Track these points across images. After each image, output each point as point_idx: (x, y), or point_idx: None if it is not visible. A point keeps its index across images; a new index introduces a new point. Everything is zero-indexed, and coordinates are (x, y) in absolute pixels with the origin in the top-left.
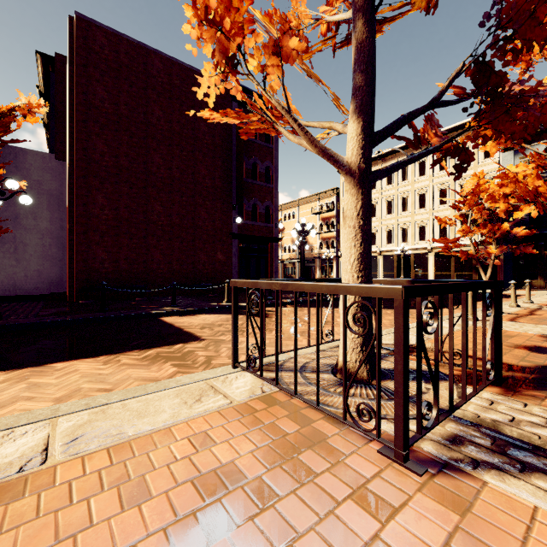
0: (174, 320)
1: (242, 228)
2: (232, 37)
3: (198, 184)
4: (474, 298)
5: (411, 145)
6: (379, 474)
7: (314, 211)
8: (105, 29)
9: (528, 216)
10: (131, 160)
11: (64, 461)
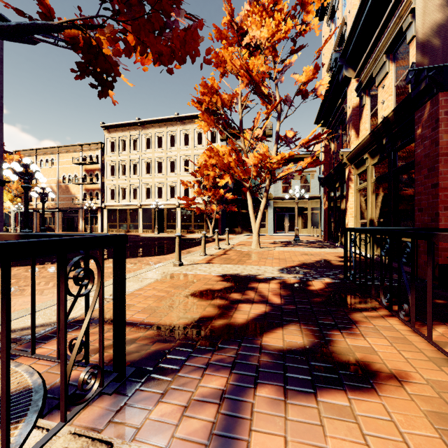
0: None
1: None
2: None
3: None
4: (3, 277)
5: None
6: None
7: (78, 161)
8: None
9: (234, 187)
10: None
11: None
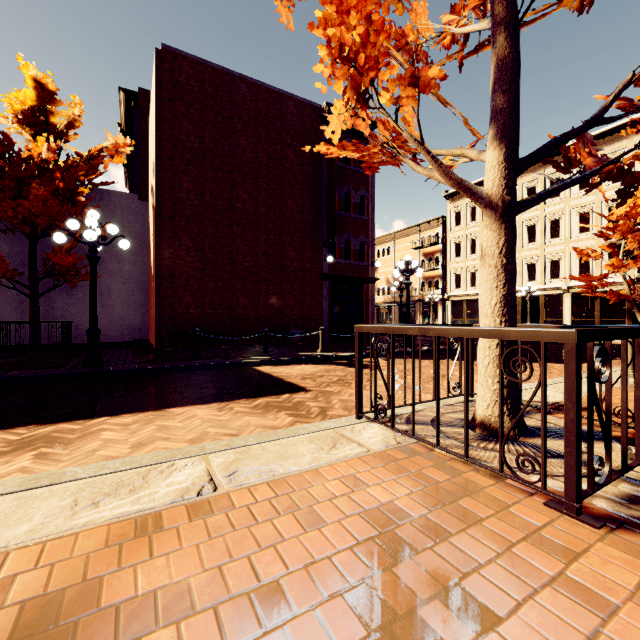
0: (270, 369)
1: (333, 268)
2: (365, 72)
3: (286, 219)
4: None
5: (559, 169)
6: (550, 525)
7: (415, 245)
8: (191, 58)
9: None
10: (216, 197)
11: (231, 491)
